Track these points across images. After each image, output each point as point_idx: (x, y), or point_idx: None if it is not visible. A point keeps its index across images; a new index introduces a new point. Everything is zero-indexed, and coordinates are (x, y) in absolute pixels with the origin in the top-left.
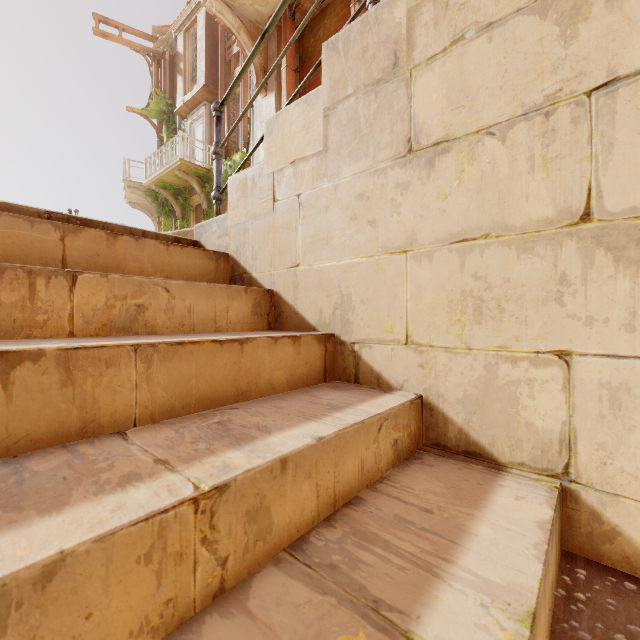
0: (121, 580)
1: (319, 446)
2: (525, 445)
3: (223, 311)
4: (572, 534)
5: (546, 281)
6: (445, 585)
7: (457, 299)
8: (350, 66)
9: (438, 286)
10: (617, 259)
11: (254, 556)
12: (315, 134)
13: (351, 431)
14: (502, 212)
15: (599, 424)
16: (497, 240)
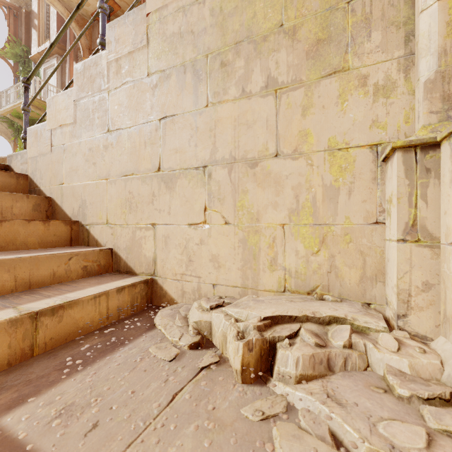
0: None
1: (17, 260)
2: (144, 264)
3: (8, 208)
4: (156, 297)
5: (149, 195)
6: (49, 299)
7: (124, 202)
8: (85, 81)
9: (118, 196)
10: (166, 187)
11: None
12: (70, 113)
13: (44, 257)
14: (137, 164)
15: (162, 251)
16: (136, 176)
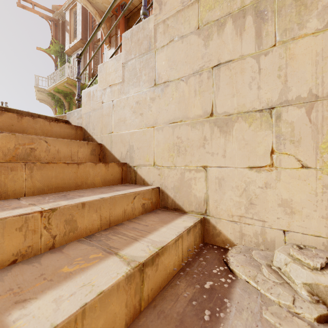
0: (9, 235)
1: (101, 200)
2: (193, 203)
3: (75, 152)
4: (207, 235)
5: (200, 139)
6: (138, 242)
7: (171, 146)
8: (133, 45)
9: (165, 141)
10: (220, 131)
11: (69, 237)
12: (119, 74)
13: (119, 197)
14: (186, 112)
15: (215, 193)
16: (184, 123)
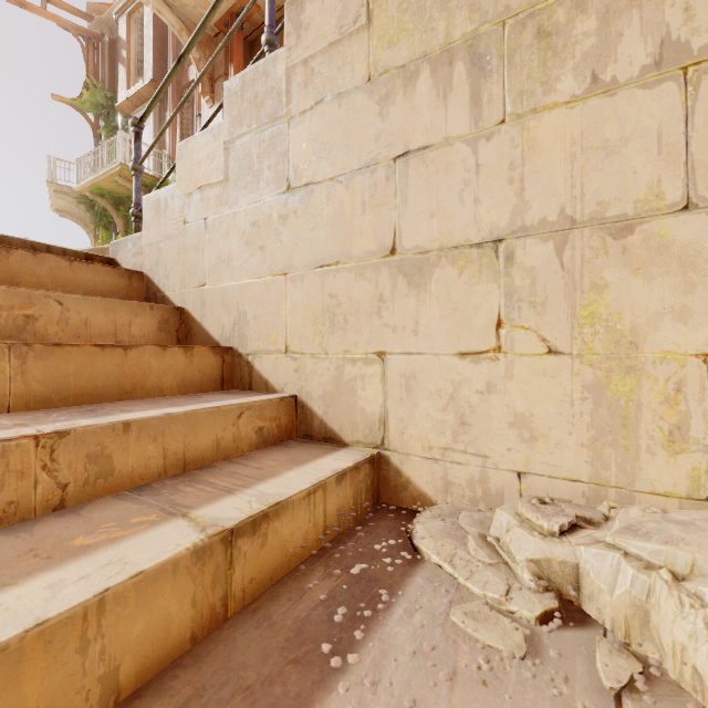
0: None
1: (167, 419)
2: (360, 427)
3: (125, 326)
4: (386, 489)
5: (372, 299)
6: (233, 496)
7: (319, 314)
8: (245, 107)
9: (307, 303)
10: (409, 283)
11: (95, 489)
12: (218, 164)
13: (205, 413)
14: (347, 244)
15: (400, 404)
16: (344, 267)
